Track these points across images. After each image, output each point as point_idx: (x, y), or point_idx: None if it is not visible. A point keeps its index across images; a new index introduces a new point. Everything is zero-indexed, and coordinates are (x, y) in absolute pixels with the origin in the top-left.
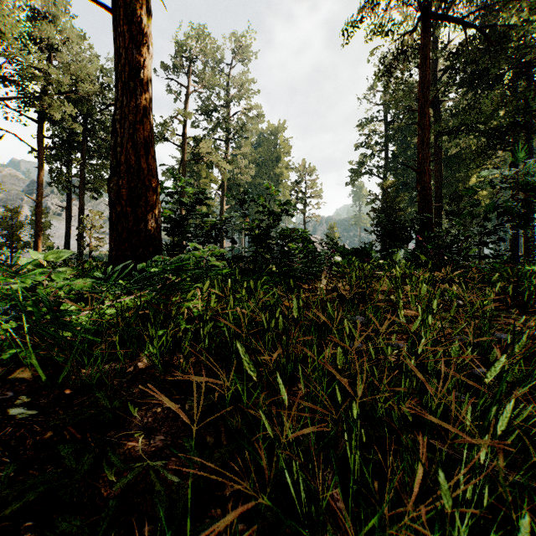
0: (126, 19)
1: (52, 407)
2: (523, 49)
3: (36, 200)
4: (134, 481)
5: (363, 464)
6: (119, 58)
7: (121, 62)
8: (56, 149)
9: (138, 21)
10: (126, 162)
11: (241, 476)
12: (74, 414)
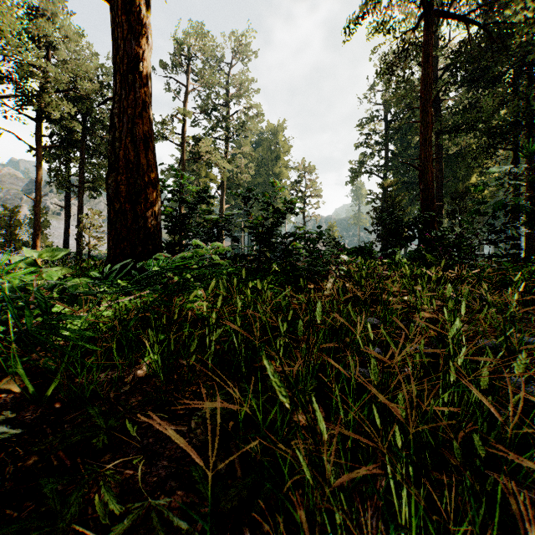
0: (125, 10)
1: (39, 424)
2: (525, 48)
3: (35, 199)
4: (132, 523)
5: (425, 516)
6: (117, 50)
7: (120, 54)
8: (55, 148)
9: (137, 11)
10: (125, 158)
11: (261, 515)
12: (62, 437)
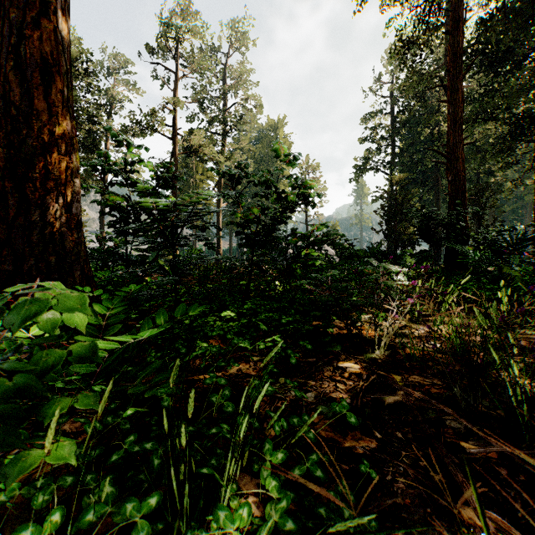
0: None
1: None
2: None
3: None
4: None
5: None
6: None
7: None
8: None
9: None
10: (6, 98)
11: None
12: None
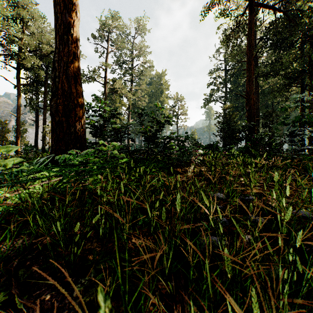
0: None
1: None
2: (308, 26)
3: (17, 116)
4: None
5: None
6: (57, 20)
7: (59, 23)
8: (29, 85)
9: None
10: (62, 88)
11: None
12: None
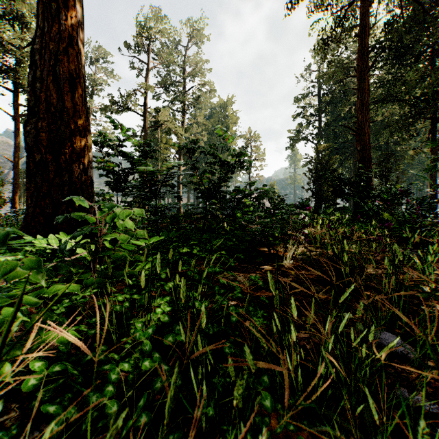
0: None
1: None
2: None
3: (14, 161)
4: None
5: None
6: None
7: None
8: None
9: None
10: (47, 100)
11: None
12: None
